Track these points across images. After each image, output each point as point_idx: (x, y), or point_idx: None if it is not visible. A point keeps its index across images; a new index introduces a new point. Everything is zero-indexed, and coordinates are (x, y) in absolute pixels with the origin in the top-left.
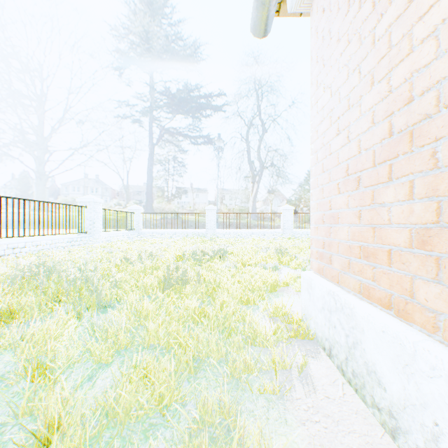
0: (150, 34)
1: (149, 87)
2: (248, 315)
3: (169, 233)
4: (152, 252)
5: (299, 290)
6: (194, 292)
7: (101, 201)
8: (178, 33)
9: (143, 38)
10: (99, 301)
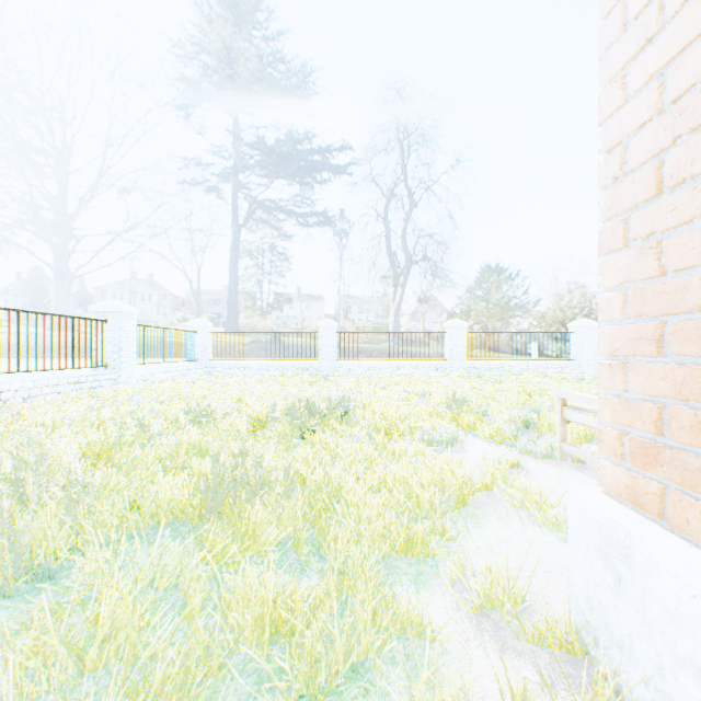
0: (231, 47)
1: (230, 133)
2: (419, 617)
3: (257, 366)
4: (210, 406)
5: (520, 504)
6: (277, 520)
7: (134, 311)
8: (277, 46)
9: (220, 54)
10: (17, 559)
